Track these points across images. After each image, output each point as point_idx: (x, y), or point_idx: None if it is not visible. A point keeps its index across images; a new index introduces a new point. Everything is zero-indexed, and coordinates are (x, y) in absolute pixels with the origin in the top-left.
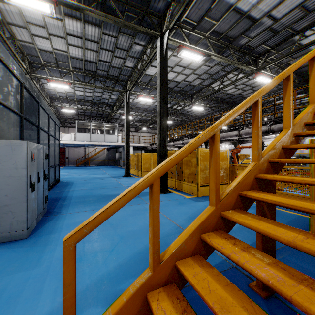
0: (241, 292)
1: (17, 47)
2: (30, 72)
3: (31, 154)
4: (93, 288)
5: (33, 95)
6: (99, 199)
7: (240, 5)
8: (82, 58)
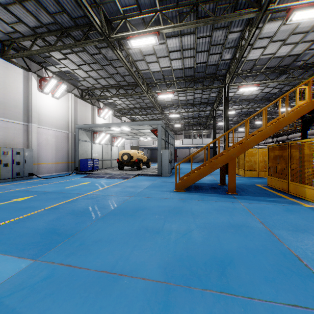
0: None
1: (158, 104)
2: (161, 112)
3: (169, 153)
4: None
5: (167, 131)
6: None
7: (277, 55)
8: (185, 99)
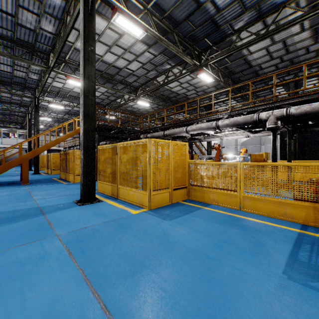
0: None
1: None
2: None
3: None
4: None
5: None
6: None
7: (75, 91)
8: None
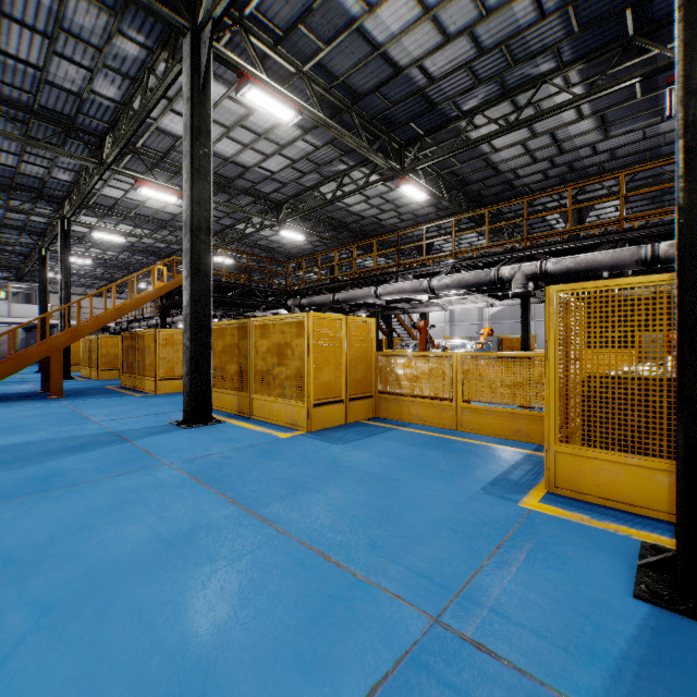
0: None
1: None
2: None
3: None
4: None
5: None
6: None
7: (148, 205)
8: None
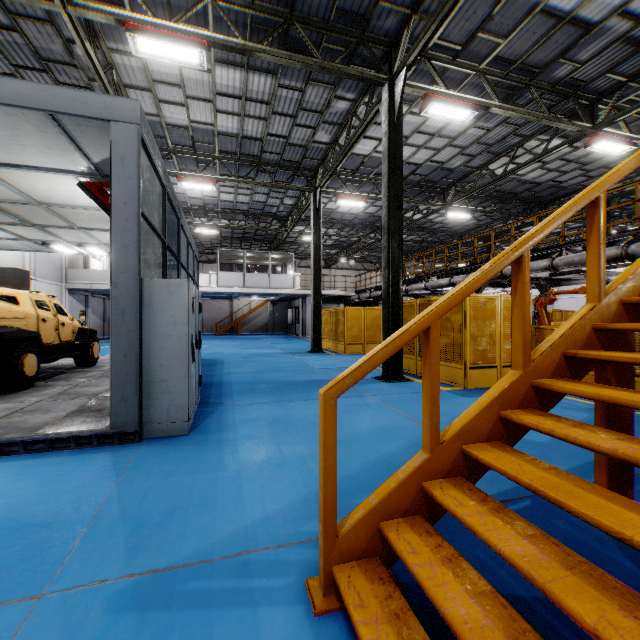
0: (572, 476)
1: None
2: None
3: (192, 302)
4: (316, 499)
5: (174, 206)
6: (279, 387)
7: (557, 1)
8: (239, 134)
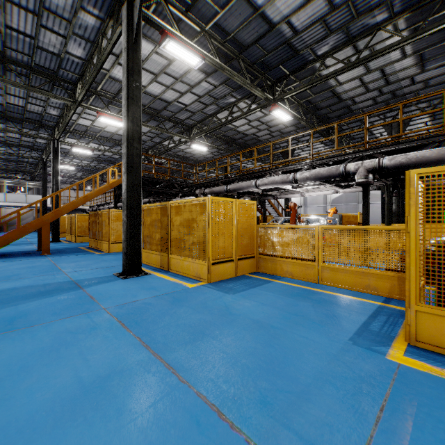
0: None
1: None
2: None
3: None
4: None
5: None
6: None
7: (107, 130)
8: None
